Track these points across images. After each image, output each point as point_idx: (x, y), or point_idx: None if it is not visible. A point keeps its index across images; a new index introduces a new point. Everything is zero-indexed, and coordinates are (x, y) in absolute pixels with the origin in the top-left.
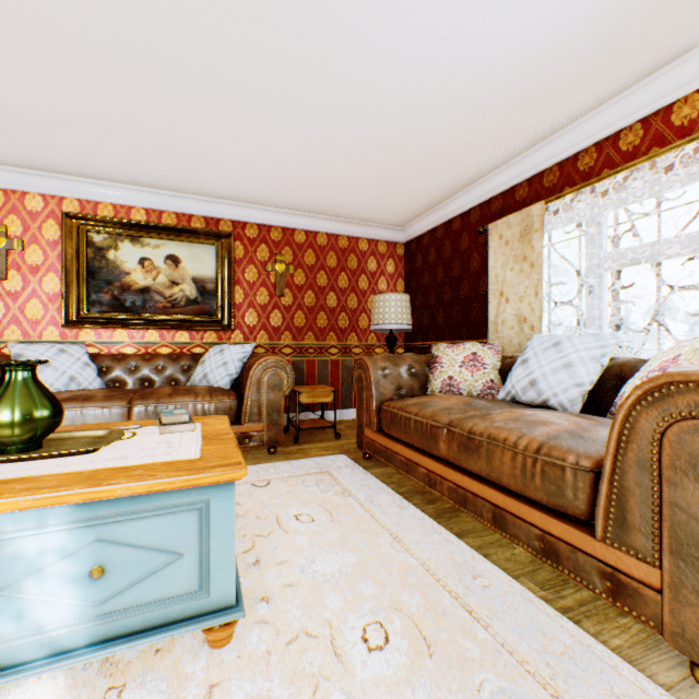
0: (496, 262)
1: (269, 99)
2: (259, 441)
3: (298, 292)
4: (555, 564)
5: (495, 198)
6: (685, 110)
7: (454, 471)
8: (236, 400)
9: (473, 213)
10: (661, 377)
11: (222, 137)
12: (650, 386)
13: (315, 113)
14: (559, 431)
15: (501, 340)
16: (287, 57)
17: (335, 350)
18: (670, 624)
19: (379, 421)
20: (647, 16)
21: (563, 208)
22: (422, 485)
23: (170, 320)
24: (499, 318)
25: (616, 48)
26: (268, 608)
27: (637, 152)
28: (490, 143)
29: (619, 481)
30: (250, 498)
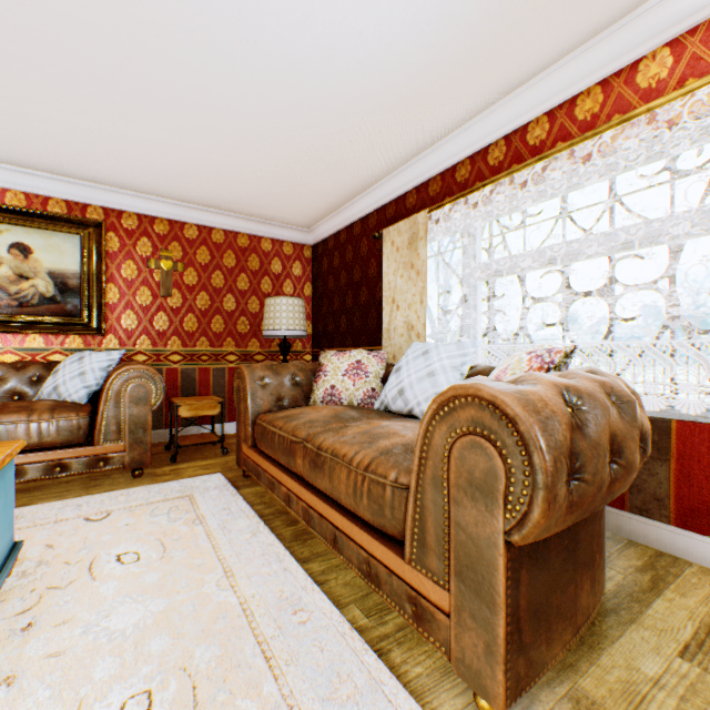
0: (389, 269)
1: (110, 64)
2: (119, 464)
3: (190, 292)
4: (378, 588)
5: (390, 204)
6: (537, 131)
7: (307, 490)
8: (88, 417)
9: (372, 218)
10: (449, 390)
11: (63, 104)
12: (442, 399)
13: (173, 88)
14: (396, 445)
15: (394, 347)
16: (118, 14)
17: (234, 357)
18: (455, 649)
19: (255, 435)
20: (494, 32)
21: (444, 217)
22: (284, 505)
23: (17, 321)
24: (392, 325)
25: (473, 61)
26: (6, 694)
27: (502, 167)
28: (377, 146)
29: (422, 499)
30: (73, 537)
